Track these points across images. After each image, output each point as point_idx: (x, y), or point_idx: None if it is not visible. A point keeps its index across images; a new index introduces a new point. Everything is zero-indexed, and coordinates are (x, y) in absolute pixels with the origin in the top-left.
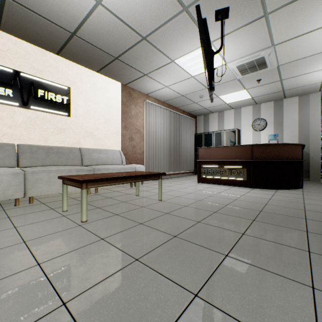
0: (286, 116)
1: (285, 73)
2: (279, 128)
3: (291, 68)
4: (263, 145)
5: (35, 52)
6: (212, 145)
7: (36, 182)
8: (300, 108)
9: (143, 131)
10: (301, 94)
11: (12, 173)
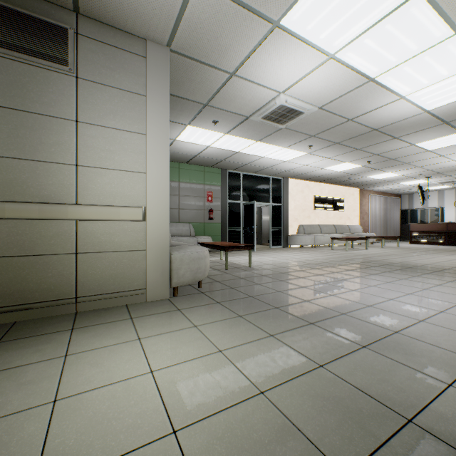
0: None
1: None
2: None
3: None
4: (454, 223)
5: (335, 187)
6: (417, 219)
7: None
8: None
9: (368, 213)
10: None
11: (345, 235)
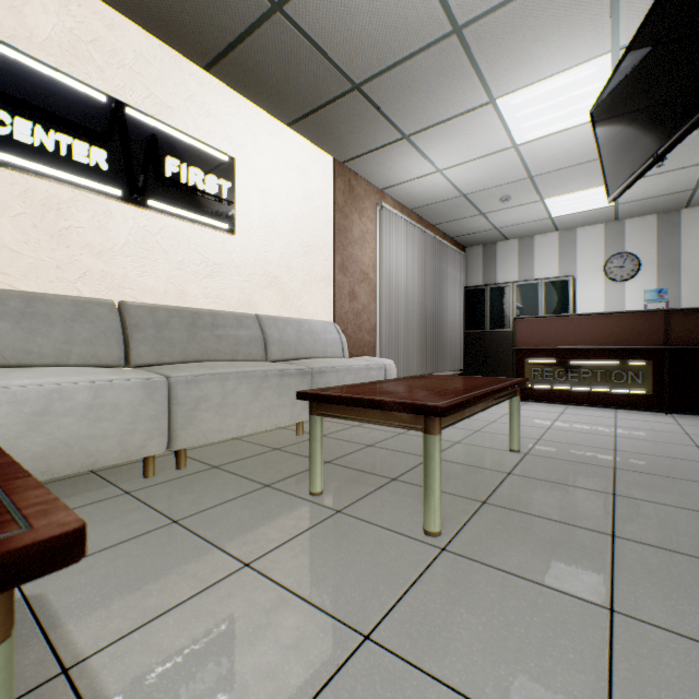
0: (687, 249)
1: None
2: (672, 274)
3: None
4: (698, 310)
5: (156, 56)
6: (510, 313)
7: (196, 409)
8: None
9: (373, 276)
10: None
11: (141, 384)
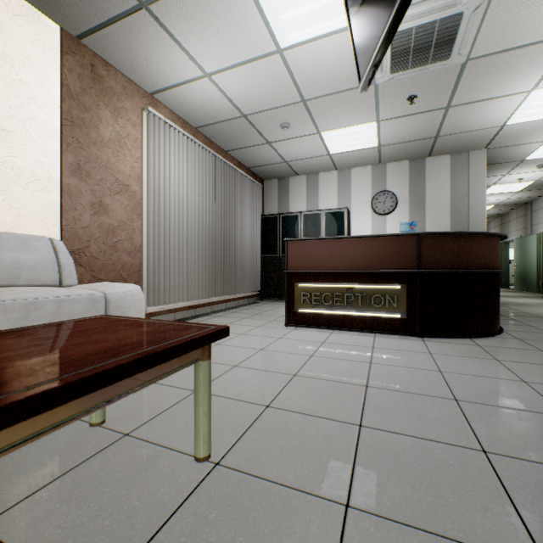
0: (430, 190)
1: (466, 87)
2: (419, 210)
3: (483, 74)
4: (445, 235)
5: None
6: None
7: None
8: (454, 177)
9: (139, 190)
10: (456, 151)
11: None
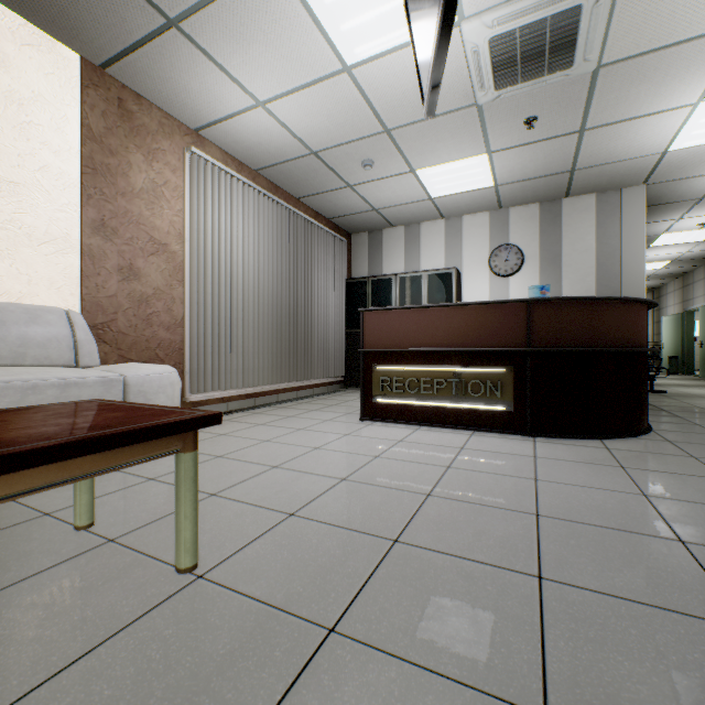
0: (568, 242)
1: (603, 103)
2: (554, 269)
3: (625, 84)
4: (565, 301)
5: None
6: None
7: None
8: (601, 224)
9: (180, 250)
10: (604, 189)
11: None
